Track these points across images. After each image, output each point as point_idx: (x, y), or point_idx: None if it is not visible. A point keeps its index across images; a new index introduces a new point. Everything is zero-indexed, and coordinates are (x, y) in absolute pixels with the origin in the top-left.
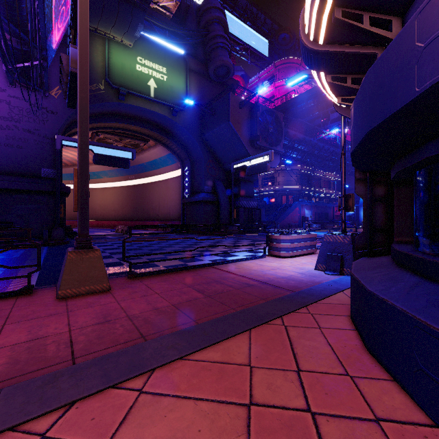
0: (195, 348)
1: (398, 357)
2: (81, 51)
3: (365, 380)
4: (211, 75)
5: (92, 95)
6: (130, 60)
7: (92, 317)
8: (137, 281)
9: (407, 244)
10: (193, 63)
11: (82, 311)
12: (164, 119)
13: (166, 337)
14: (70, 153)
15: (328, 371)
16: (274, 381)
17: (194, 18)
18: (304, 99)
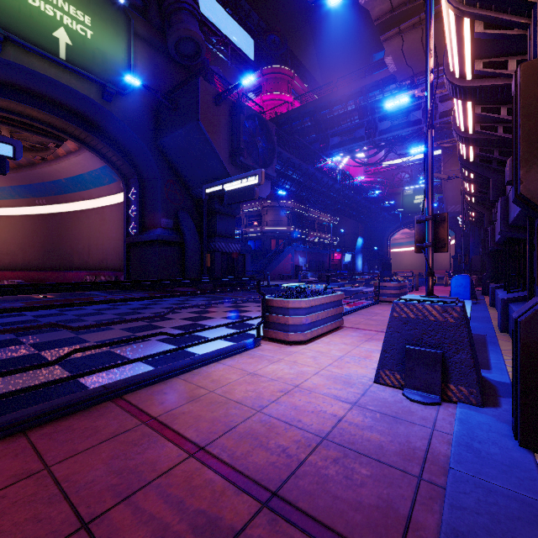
0: None
1: None
2: None
3: None
4: (171, 50)
5: None
6: None
7: None
8: None
9: None
10: (142, 25)
11: None
12: (88, 103)
13: None
14: None
15: None
16: None
17: None
18: (300, 116)
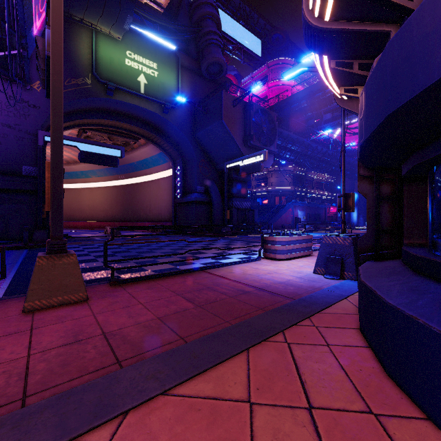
0: (182, 378)
1: (435, 391)
2: (54, 28)
3: (394, 420)
4: (204, 72)
5: (78, 90)
6: (119, 53)
7: (60, 336)
8: (120, 289)
9: (419, 247)
10: (185, 59)
11: (49, 328)
12: (155, 116)
13: (146, 363)
14: None
15: (347, 407)
16: (281, 425)
17: (186, 13)
18: (298, 100)
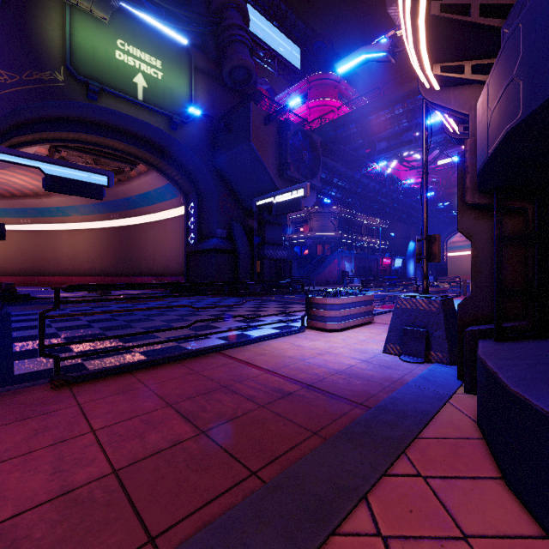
0: None
1: None
2: None
3: None
4: (226, 78)
5: (43, 88)
6: (106, 42)
7: None
8: (66, 395)
9: None
10: (201, 60)
11: None
12: (158, 133)
13: None
14: (19, 178)
15: None
16: None
17: None
18: (346, 123)
